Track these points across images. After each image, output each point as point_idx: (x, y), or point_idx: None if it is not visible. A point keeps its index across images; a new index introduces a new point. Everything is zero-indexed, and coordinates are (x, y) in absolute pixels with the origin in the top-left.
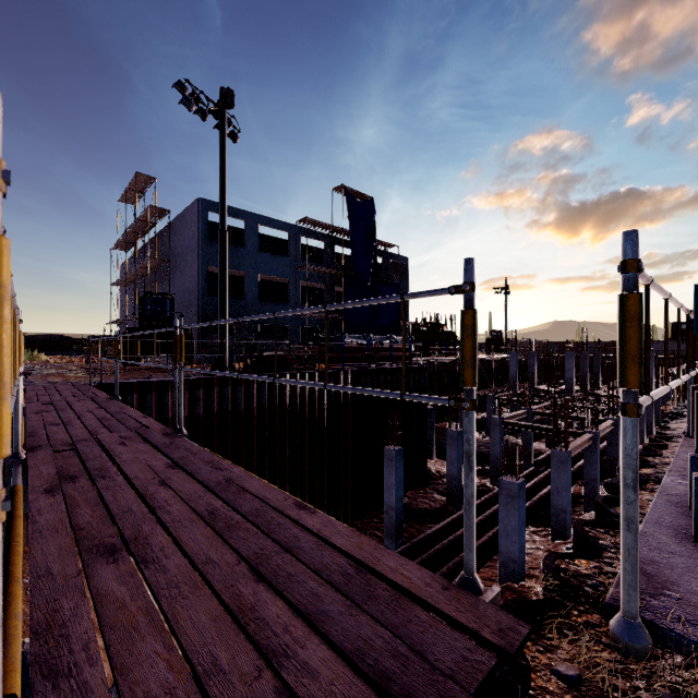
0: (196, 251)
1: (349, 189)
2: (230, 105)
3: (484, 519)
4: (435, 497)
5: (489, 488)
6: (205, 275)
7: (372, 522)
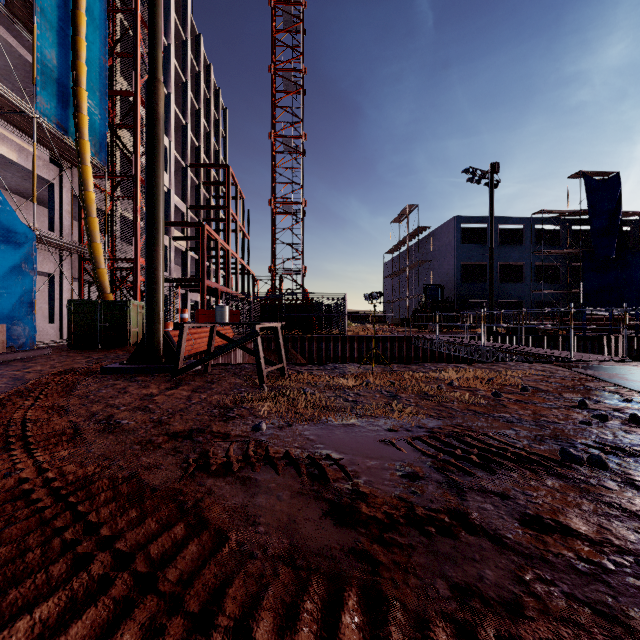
0: (452, 253)
1: (587, 172)
2: (496, 172)
3: None
4: None
5: None
6: (458, 268)
7: None
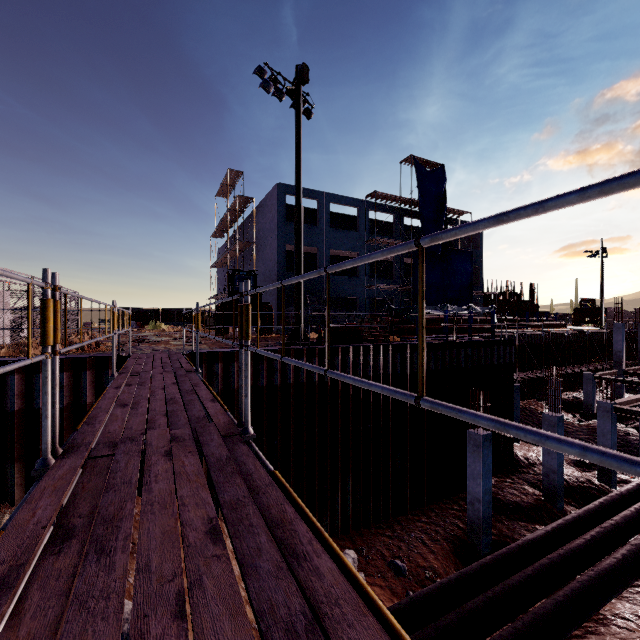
0: (275, 231)
1: (418, 159)
2: (305, 80)
3: (605, 532)
4: (526, 490)
5: (596, 485)
6: (283, 253)
7: (451, 509)
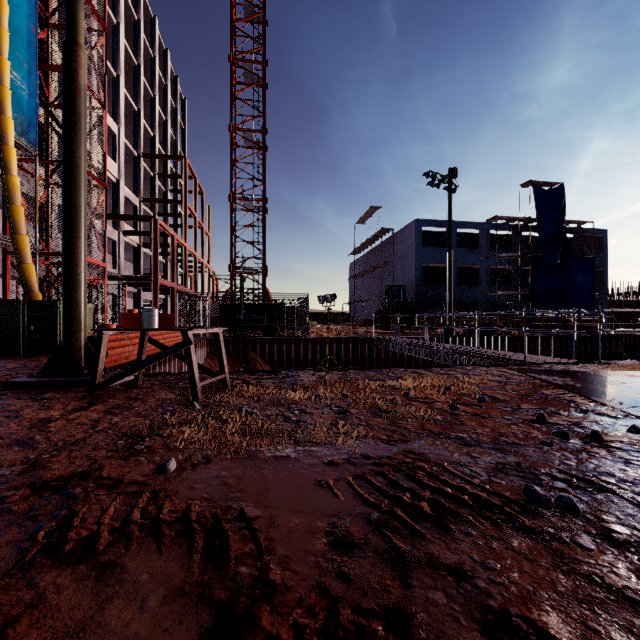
0: (414, 255)
1: (536, 182)
2: (455, 177)
3: None
4: None
5: None
6: (420, 270)
7: None
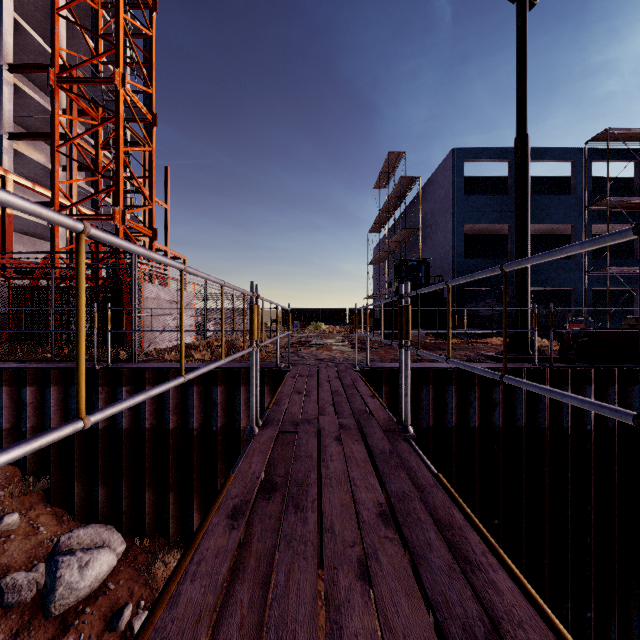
0: (450, 210)
1: None
2: None
3: None
4: None
5: None
6: (460, 235)
7: None
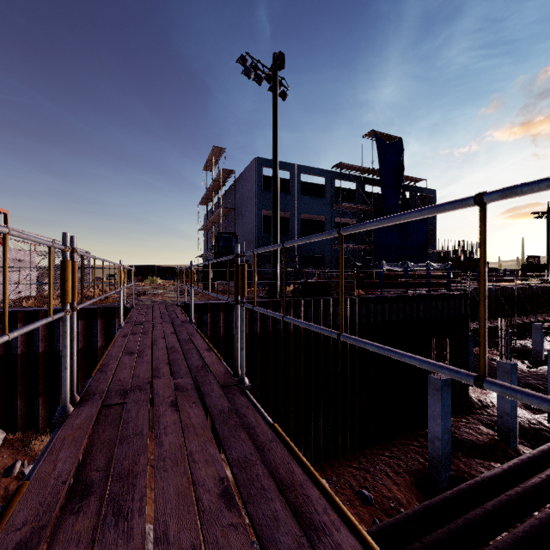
0: (254, 199)
1: (378, 133)
2: (281, 66)
3: None
4: (481, 429)
5: (547, 427)
6: (260, 217)
7: (411, 445)
